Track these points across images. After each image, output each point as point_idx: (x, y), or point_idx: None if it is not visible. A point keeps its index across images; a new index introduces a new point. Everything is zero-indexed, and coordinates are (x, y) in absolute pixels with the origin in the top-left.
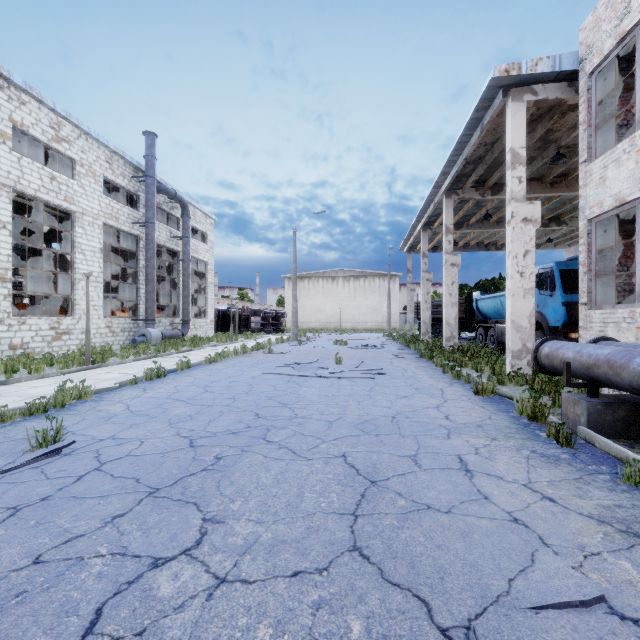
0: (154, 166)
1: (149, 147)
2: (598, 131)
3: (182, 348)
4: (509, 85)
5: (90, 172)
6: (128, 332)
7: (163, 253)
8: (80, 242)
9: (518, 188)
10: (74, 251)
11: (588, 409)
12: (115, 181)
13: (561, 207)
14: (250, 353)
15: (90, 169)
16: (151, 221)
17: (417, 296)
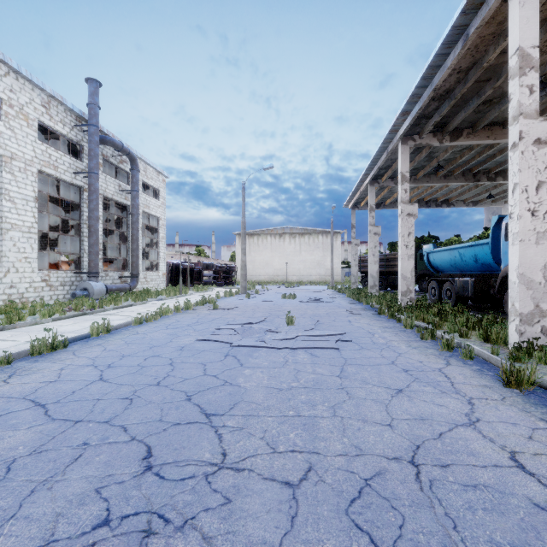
0: (97, 115)
1: (92, 95)
2: None
3: (125, 302)
4: None
5: (21, 114)
6: (69, 286)
7: (117, 209)
8: (8, 189)
9: (529, 100)
10: (0, 198)
11: None
12: (53, 127)
13: None
14: (193, 309)
15: (21, 111)
16: (94, 171)
17: (360, 251)
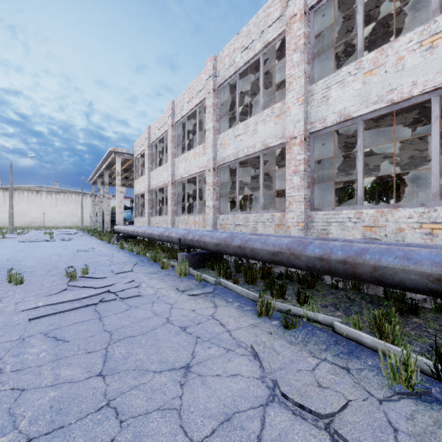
0: None
1: None
2: (137, 172)
3: None
4: (116, 152)
5: None
6: None
7: None
8: None
9: (119, 182)
10: None
11: (116, 237)
12: None
13: None
14: None
15: None
16: None
17: None
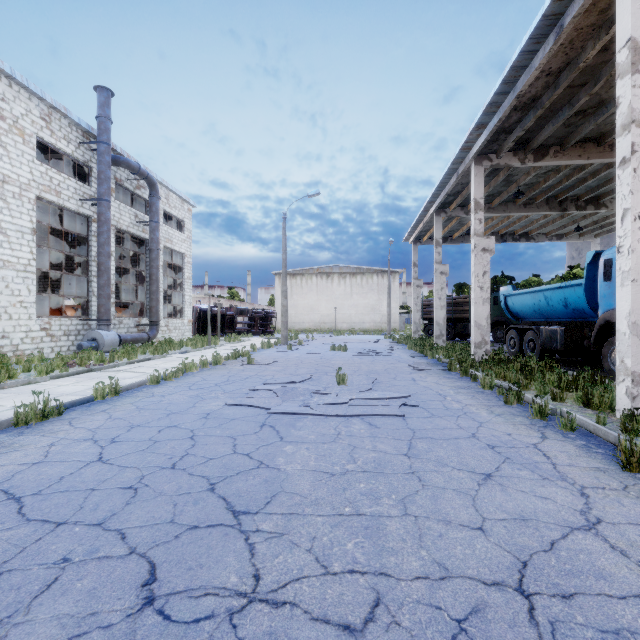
0: (109, 130)
1: (102, 106)
2: None
3: (142, 355)
4: None
5: (16, 128)
6: (75, 336)
7: (134, 244)
8: None
9: None
10: None
11: None
12: (55, 145)
13: (606, 184)
14: (223, 364)
15: (16, 124)
16: (105, 198)
17: (422, 293)
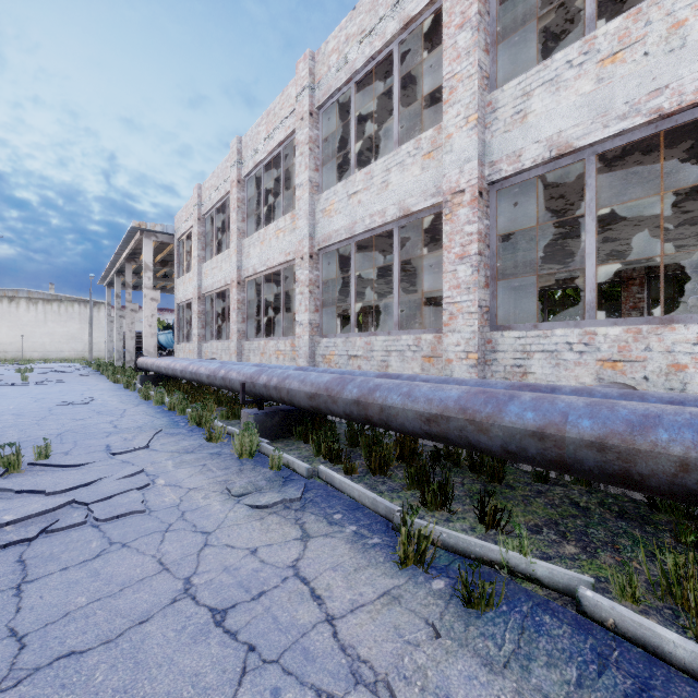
0: None
1: None
2: (182, 266)
3: None
4: (143, 230)
5: None
6: None
7: None
8: None
9: (149, 282)
10: None
11: (140, 378)
12: None
13: None
14: None
15: None
16: None
17: None
